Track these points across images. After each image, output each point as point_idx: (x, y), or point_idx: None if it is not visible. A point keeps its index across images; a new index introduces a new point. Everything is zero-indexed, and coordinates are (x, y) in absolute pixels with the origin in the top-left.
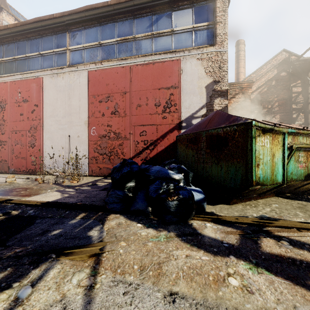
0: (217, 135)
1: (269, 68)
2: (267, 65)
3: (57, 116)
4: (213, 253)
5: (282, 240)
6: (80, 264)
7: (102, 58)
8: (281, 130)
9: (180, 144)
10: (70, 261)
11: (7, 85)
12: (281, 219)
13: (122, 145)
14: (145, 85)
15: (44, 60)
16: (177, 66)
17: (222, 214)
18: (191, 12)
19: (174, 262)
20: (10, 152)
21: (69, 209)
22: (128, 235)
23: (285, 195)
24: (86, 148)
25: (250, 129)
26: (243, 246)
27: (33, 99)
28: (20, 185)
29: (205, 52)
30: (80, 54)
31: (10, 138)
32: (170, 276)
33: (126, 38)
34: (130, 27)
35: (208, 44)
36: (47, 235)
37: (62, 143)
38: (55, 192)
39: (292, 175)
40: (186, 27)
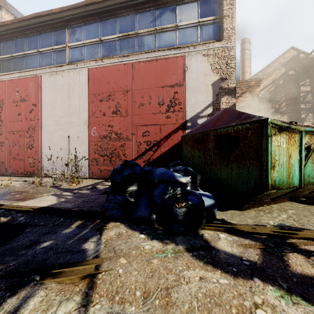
0: (226, 135)
1: (276, 66)
2: (274, 63)
3: (56, 116)
4: (232, 273)
5: (312, 257)
6: (70, 289)
7: (103, 55)
8: (298, 128)
9: (186, 144)
10: (57, 285)
11: (4, 83)
12: (304, 228)
13: (124, 146)
14: (147, 83)
15: (42, 58)
16: (181, 62)
17: (234, 221)
18: (196, 6)
19: (186, 287)
20: (8, 154)
21: (64, 215)
22: (129, 249)
23: (300, 199)
24: (86, 150)
25: (265, 127)
26: (267, 264)
27: (31, 98)
28: (16, 188)
29: (211, 47)
30: (80, 51)
31: (8, 139)
32: (181, 307)
33: (128, 33)
34: (132, 23)
35: (214, 40)
36: (35, 248)
37: (61, 144)
38: (51, 196)
39: (309, 178)
40: (191, 22)
